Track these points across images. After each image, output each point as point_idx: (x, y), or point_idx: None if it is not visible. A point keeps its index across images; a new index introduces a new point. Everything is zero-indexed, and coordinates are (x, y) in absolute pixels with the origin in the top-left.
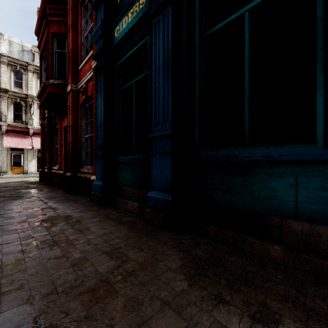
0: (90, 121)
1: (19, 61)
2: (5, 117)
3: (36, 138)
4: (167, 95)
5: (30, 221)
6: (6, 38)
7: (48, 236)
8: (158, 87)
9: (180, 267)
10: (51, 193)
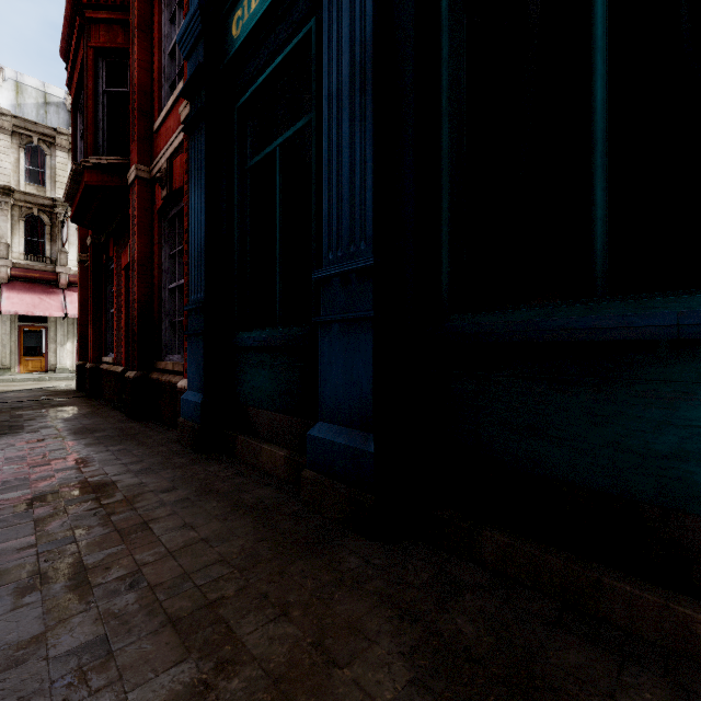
0: (181, 251)
1: (38, 127)
2: (6, 249)
3: (74, 295)
4: (361, 163)
5: (4, 500)
6: (9, 77)
7: (29, 551)
8: (338, 144)
9: (405, 698)
10: (91, 418)
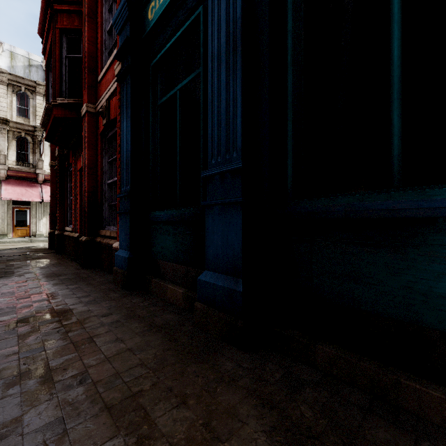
0: (115, 159)
1: (24, 80)
2: (4, 158)
3: (47, 187)
4: (234, 100)
5: None
6: (6, 49)
7: (14, 357)
8: (218, 87)
9: None
10: (57, 267)
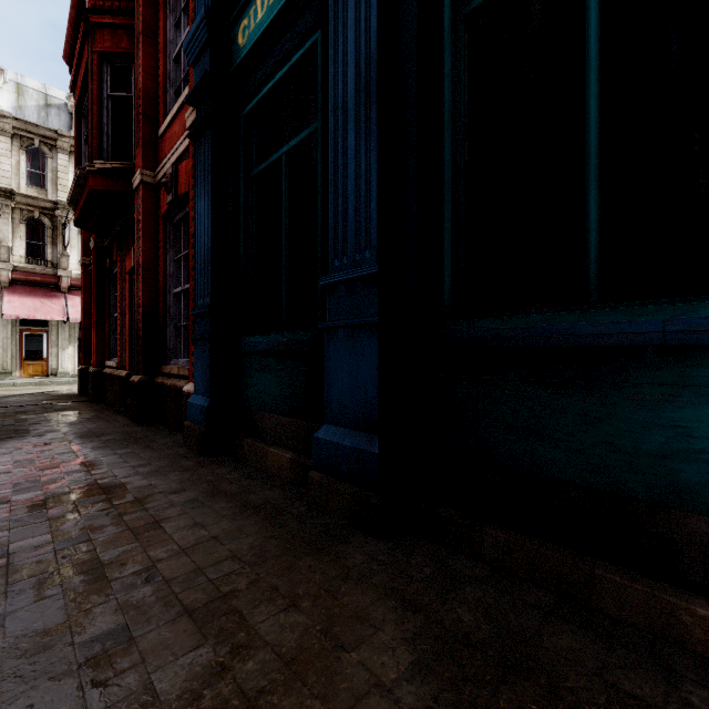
0: (186, 255)
1: (39, 129)
2: (7, 252)
3: (75, 298)
4: (366, 174)
5: (17, 501)
6: (10, 79)
7: (47, 548)
8: (343, 154)
9: (408, 677)
10: (96, 423)
